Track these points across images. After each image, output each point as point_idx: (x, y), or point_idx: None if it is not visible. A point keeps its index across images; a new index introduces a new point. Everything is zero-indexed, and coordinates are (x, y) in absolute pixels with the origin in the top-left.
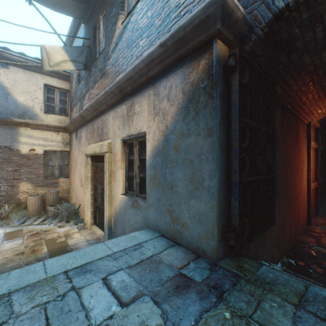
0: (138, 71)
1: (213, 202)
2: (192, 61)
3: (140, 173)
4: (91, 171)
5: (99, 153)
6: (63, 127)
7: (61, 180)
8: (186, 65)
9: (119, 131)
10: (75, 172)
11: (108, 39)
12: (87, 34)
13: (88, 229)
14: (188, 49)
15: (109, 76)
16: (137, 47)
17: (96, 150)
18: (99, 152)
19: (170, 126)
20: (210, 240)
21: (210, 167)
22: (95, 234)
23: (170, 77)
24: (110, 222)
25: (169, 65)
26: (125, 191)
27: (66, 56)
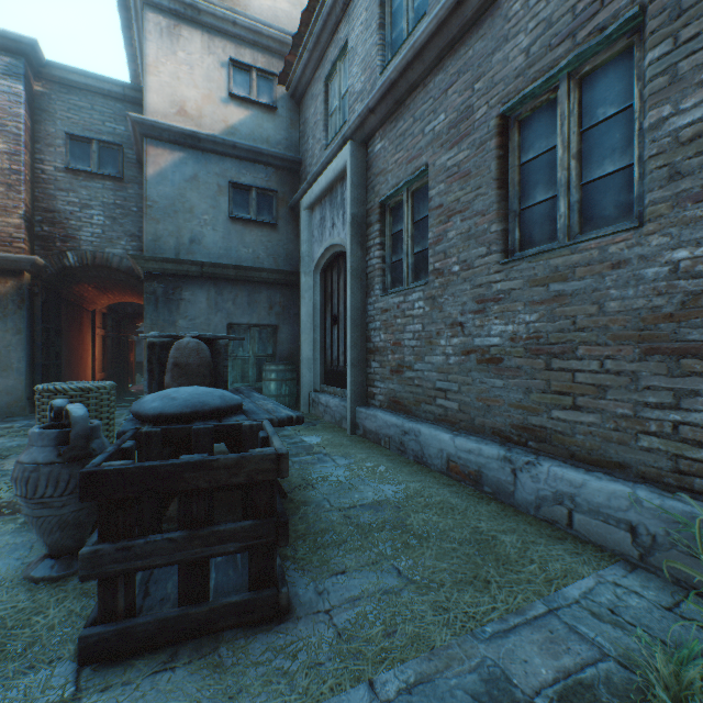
0: None
1: (23, 378)
2: (1, 276)
3: None
4: None
5: None
6: None
7: None
8: None
9: None
10: None
11: None
12: None
13: None
14: None
15: None
16: None
17: None
18: None
19: None
20: (21, 403)
21: (21, 355)
22: None
23: None
24: None
25: None
26: None
27: None
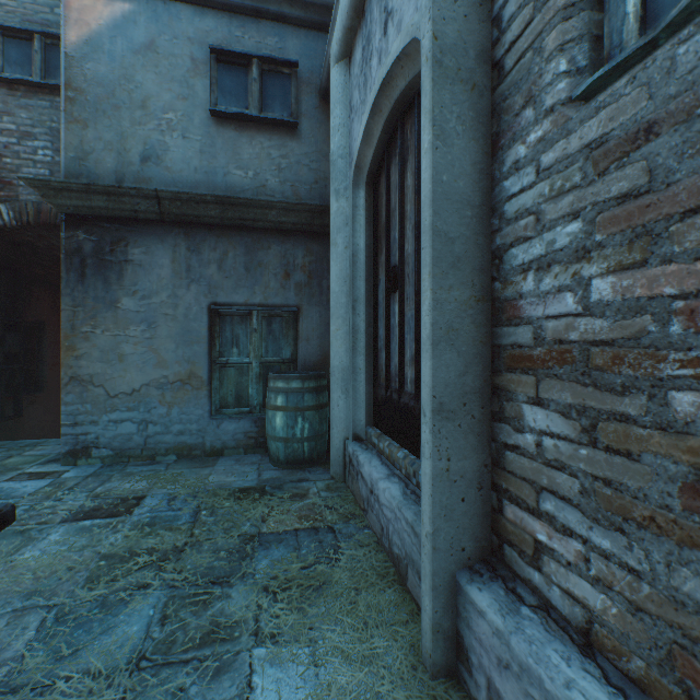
0: None
1: None
2: None
3: None
4: None
5: None
6: None
7: None
8: None
9: None
10: None
11: None
12: None
13: None
14: None
15: None
16: None
17: None
18: None
19: None
20: None
21: None
22: None
23: None
24: None
25: None
26: None
27: None
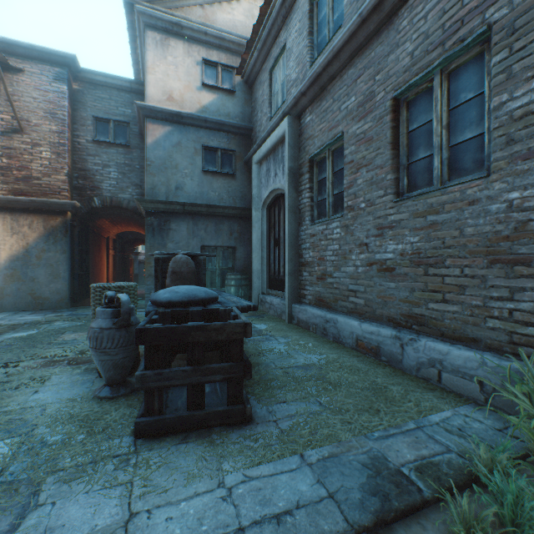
0: None
1: (67, 283)
2: (53, 215)
3: None
4: None
5: None
6: None
7: None
8: (48, 215)
9: None
10: None
11: None
12: None
13: None
14: (51, 209)
15: None
16: None
17: None
18: None
19: (33, 244)
20: (65, 300)
21: (65, 268)
22: None
23: (33, 215)
24: None
25: (33, 209)
26: None
27: None
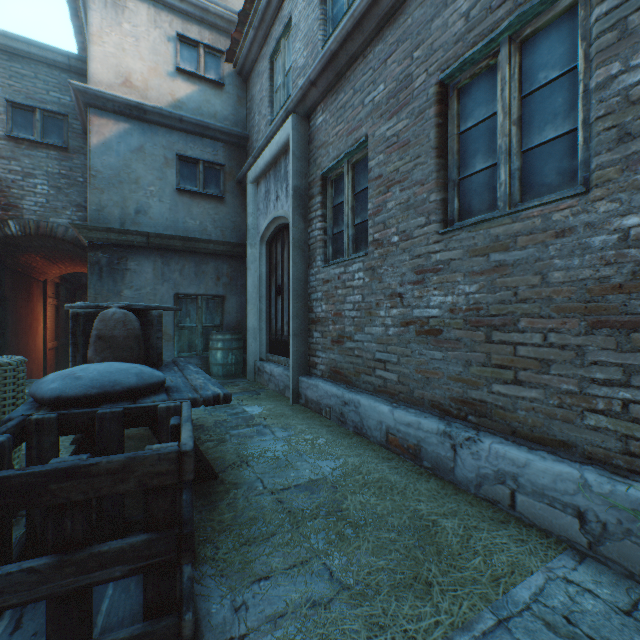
0: None
1: None
2: None
3: None
4: None
5: None
6: None
7: None
8: None
9: None
10: None
11: None
12: None
13: None
14: None
15: None
16: None
17: None
18: None
19: None
20: None
21: None
22: None
23: None
24: None
25: None
26: None
27: None
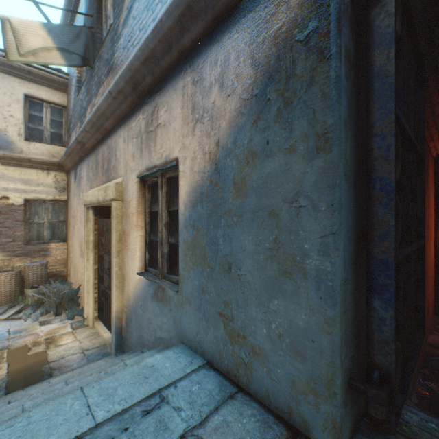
0: (163, 38)
1: (330, 310)
2: None
3: (169, 236)
4: (94, 232)
5: (102, 202)
6: (57, 163)
7: (54, 245)
8: (260, 3)
9: (134, 161)
10: (74, 234)
11: (117, 7)
12: (89, 10)
13: (88, 328)
14: None
15: (118, 68)
16: (162, 2)
17: (98, 196)
18: (102, 200)
19: (226, 139)
20: (323, 400)
21: (323, 226)
22: (99, 336)
23: (225, 39)
24: (120, 321)
25: (224, 12)
26: (145, 267)
27: (50, 39)
